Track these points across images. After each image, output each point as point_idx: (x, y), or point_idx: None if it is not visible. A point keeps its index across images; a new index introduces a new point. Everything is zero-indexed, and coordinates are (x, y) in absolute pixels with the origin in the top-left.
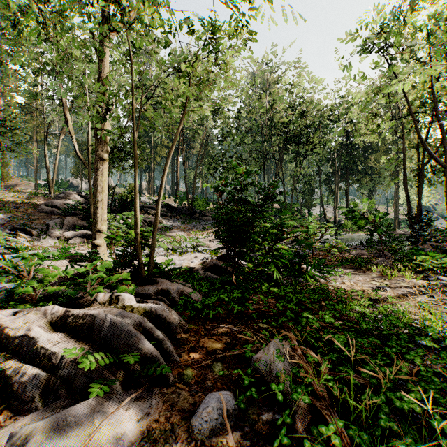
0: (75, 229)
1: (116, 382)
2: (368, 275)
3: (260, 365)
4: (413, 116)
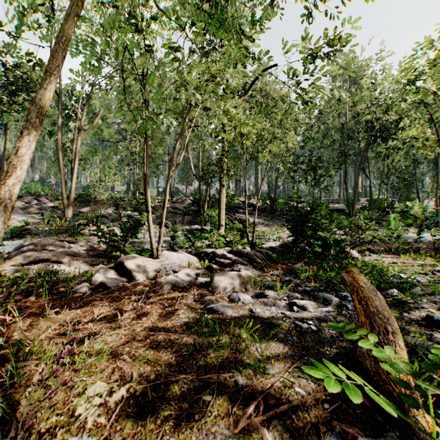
0: (191, 224)
1: (250, 265)
2: (400, 258)
3: (293, 267)
4: (439, 142)
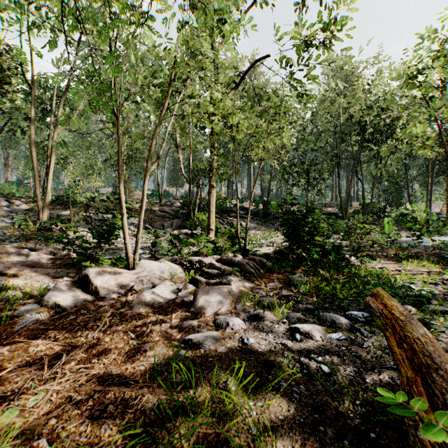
0: (180, 228)
1: (242, 276)
2: (402, 265)
3: (291, 278)
4: (443, 141)
